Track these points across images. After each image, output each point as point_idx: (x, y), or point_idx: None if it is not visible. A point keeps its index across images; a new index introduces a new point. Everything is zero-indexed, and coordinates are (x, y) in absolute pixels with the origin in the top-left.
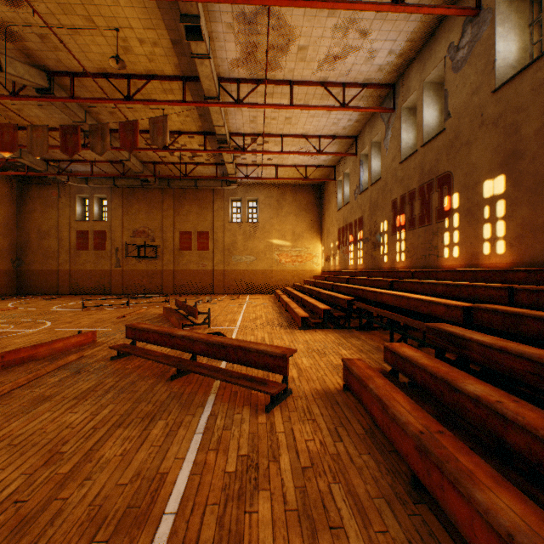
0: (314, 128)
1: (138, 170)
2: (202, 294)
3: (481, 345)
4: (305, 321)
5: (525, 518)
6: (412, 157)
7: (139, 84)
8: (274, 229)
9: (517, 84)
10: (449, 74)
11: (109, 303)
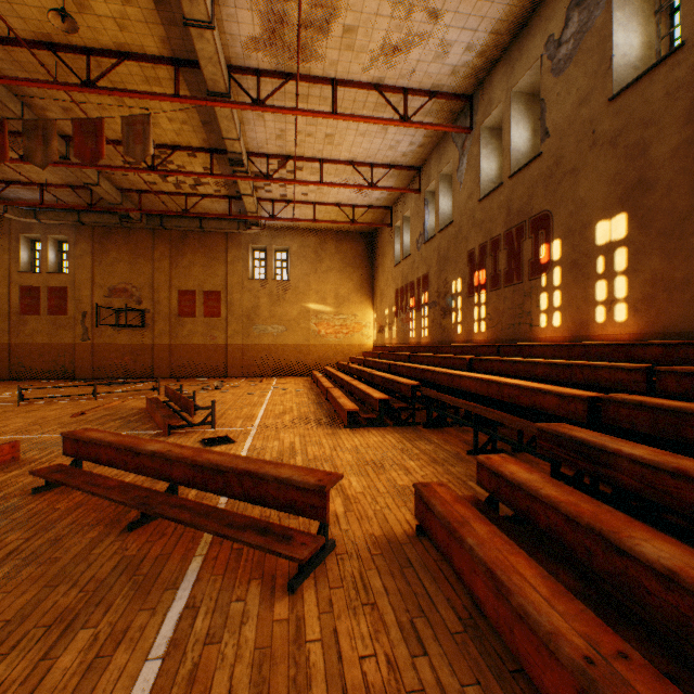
0: (365, 153)
1: (113, 200)
2: (211, 377)
3: (637, 463)
4: (353, 416)
5: None
6: (496, 193)
7: (107, 66)
8: (310, 290)
9: (644, 87)
10: (547, 78)
11: (67, 392)
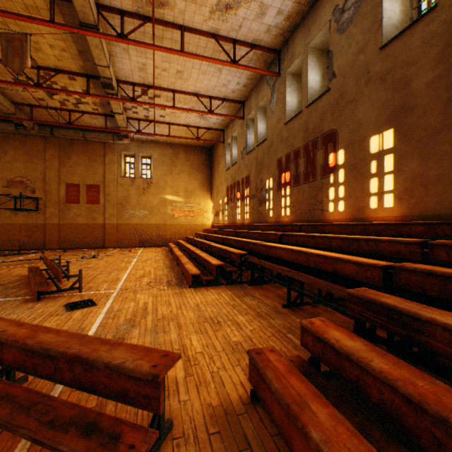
0: (206, 87)
1: (8, 110)
2: (92, 248)
3: None
4: (196, 277)
5: None
6: (297, 118)
7: None
8: (167, 186)
9: (406, 39)
10: (334, 36)
11: None
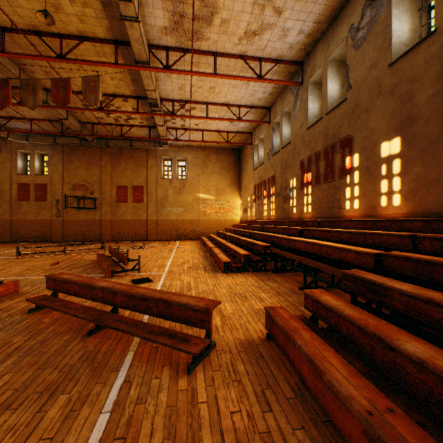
0: (235, 98)
1: (76, 129)
2: (137, 241)
3: (404, 294)
4: (227, 265)
5: None
6: (318, 124)
7: (72, 45)
8: (200, 185)
9: (411, 57)
10: (350, 51)
11: (47, 250)
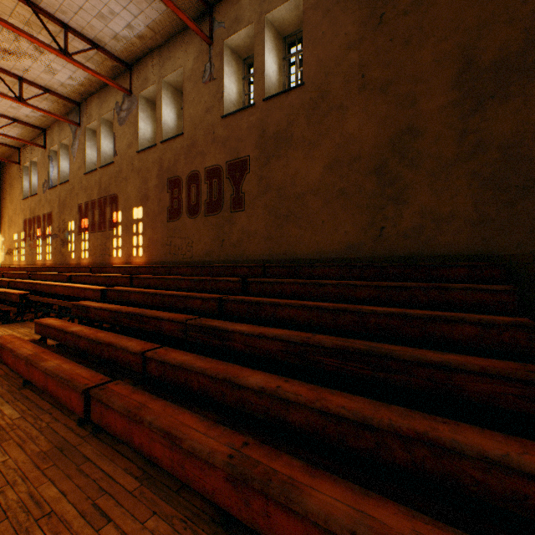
0: None
1: None
2: None
3: (95, 308)
4: None
5: (59, 363)
6: (94, 173)
7: None
8: None
9: (148, 155)
10: (117, 123)
11: None
